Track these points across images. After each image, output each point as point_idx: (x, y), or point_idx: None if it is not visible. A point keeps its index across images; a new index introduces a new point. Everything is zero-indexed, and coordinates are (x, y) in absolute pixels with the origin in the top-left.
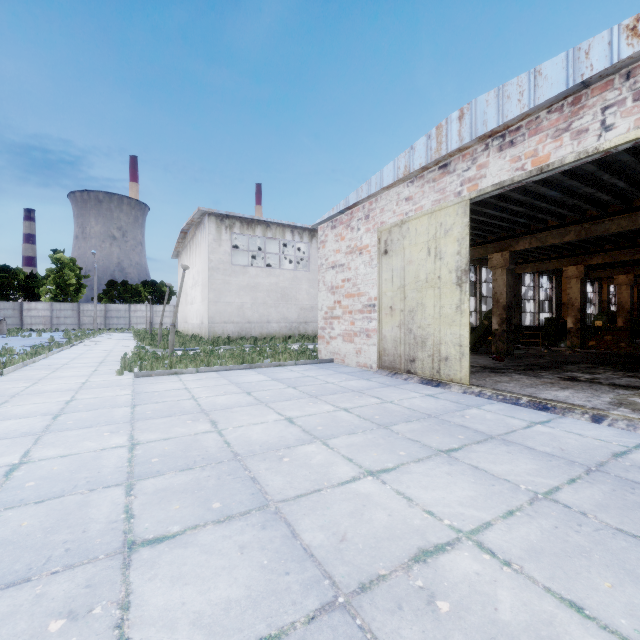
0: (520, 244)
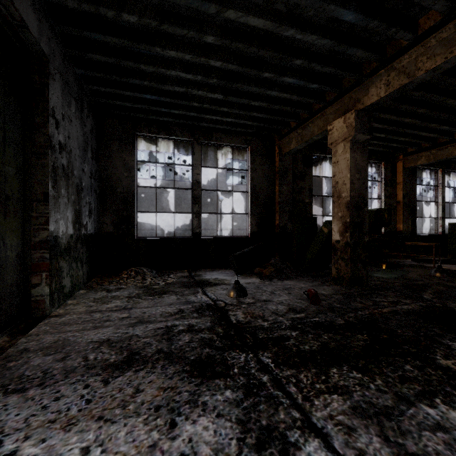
0: (371, 92)
